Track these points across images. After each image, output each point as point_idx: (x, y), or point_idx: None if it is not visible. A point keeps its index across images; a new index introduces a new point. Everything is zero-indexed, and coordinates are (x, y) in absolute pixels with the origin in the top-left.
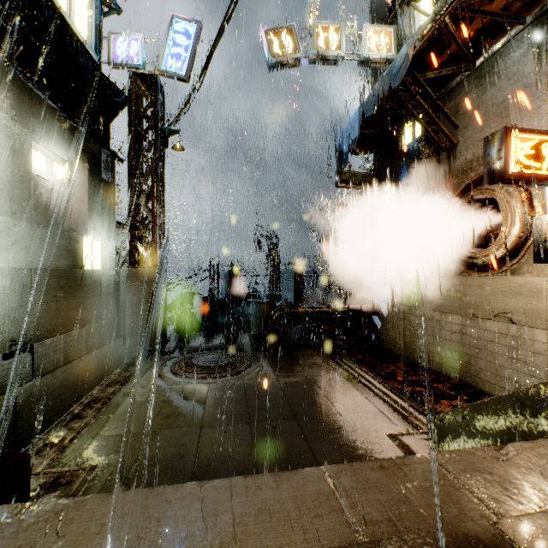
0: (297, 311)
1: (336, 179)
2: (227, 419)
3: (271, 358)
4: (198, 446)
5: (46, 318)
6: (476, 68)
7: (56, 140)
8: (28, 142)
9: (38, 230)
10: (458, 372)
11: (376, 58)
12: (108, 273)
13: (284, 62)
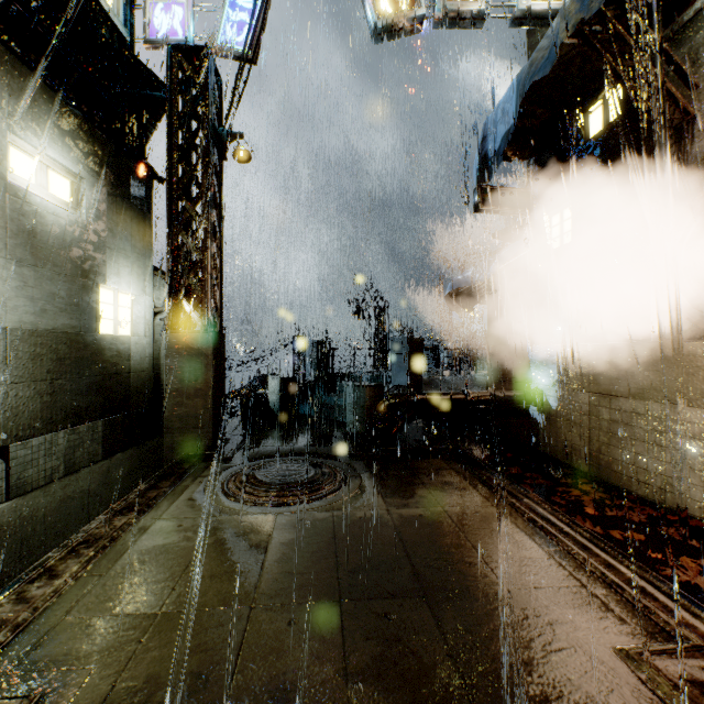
0: (416, 399)
1: (475, 199)
2: (299, 590)
3: (378, 471)
4: (238, 656)
5: (33, 406)
6: None
7: (50, 136)
8: None
9: (19, 270)
10: (699, 507)
11: (539, 10)
12: (141, 341)
13: (396, 24)
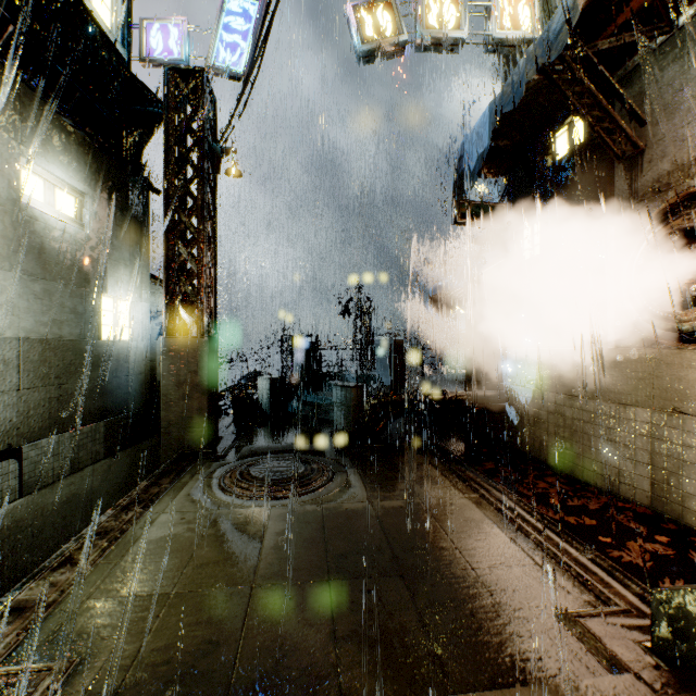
0: (399, 399)
1: (453, 213)
2: (293, 572)
3: (363, 467)
4: (243, 625)
5: (43, 409)
6: (679, 29)
7: (58, 158)
8: (13, 157)
9: (30, 284)
10: (647, 496)
11: (512, 39)
12: (138, 346)
13: (380, 49)
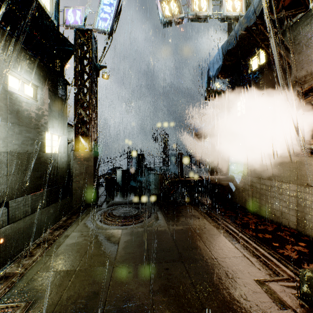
0: (180, 179)
1: (205, 95)
2: (132, 260)
3: (164, 210)
4: (109, 285)
5: (18, 184)
6: (309, 10)
7: (25, 70)
8: (5, 69)
9: (12, 127)
10: (294, 224)
11: (232, 16)
12: (62, 155)
13: (172, 20)
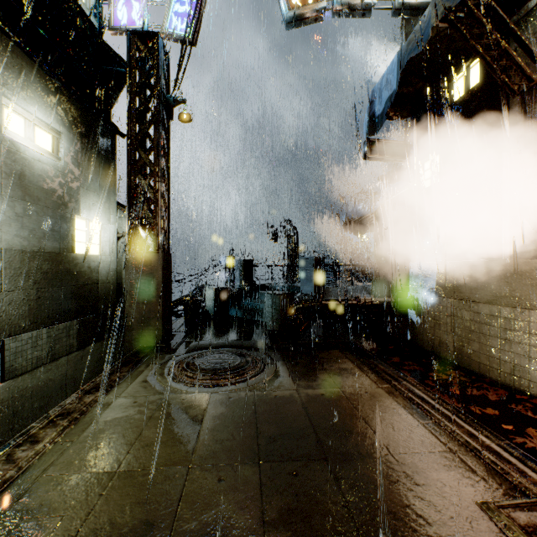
0: (319, 304)
1: (364, 150)
2: (227, 454)
3: (289, 360)
4: (178, 506)
5: (23, 309)
6: None
7: (36, 101)
8: None
9: (11, 204)
10: None
11: (414, 3)
12: (107, 259)
13: (304, 15)
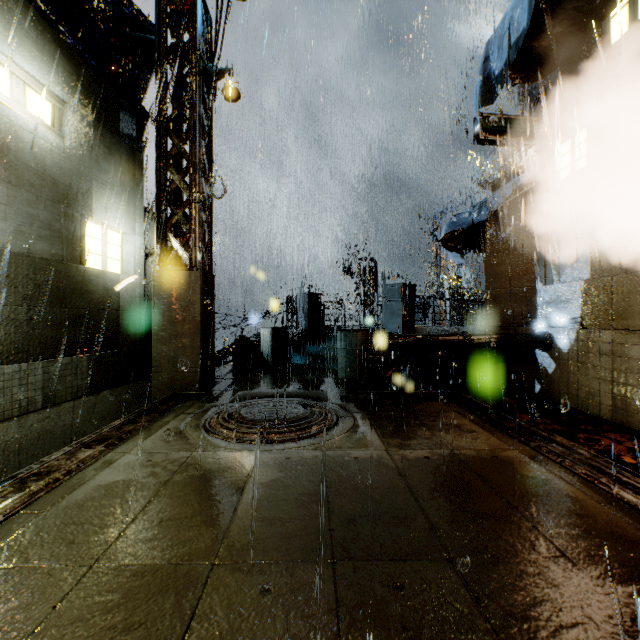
0: (412, 340)
1: (474, 130)
2: (279, 543)
3: (372, 412)
4: None
5: (6, 331)
6: None
7: (27, 50)
8: None
9: None
10: None
11: None
12: (131, 281)
13: None
